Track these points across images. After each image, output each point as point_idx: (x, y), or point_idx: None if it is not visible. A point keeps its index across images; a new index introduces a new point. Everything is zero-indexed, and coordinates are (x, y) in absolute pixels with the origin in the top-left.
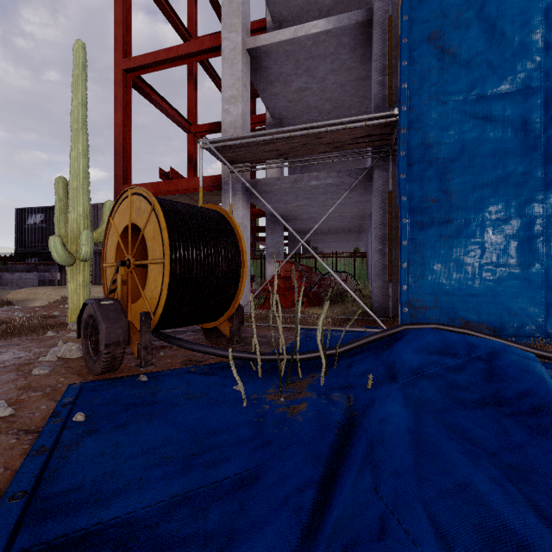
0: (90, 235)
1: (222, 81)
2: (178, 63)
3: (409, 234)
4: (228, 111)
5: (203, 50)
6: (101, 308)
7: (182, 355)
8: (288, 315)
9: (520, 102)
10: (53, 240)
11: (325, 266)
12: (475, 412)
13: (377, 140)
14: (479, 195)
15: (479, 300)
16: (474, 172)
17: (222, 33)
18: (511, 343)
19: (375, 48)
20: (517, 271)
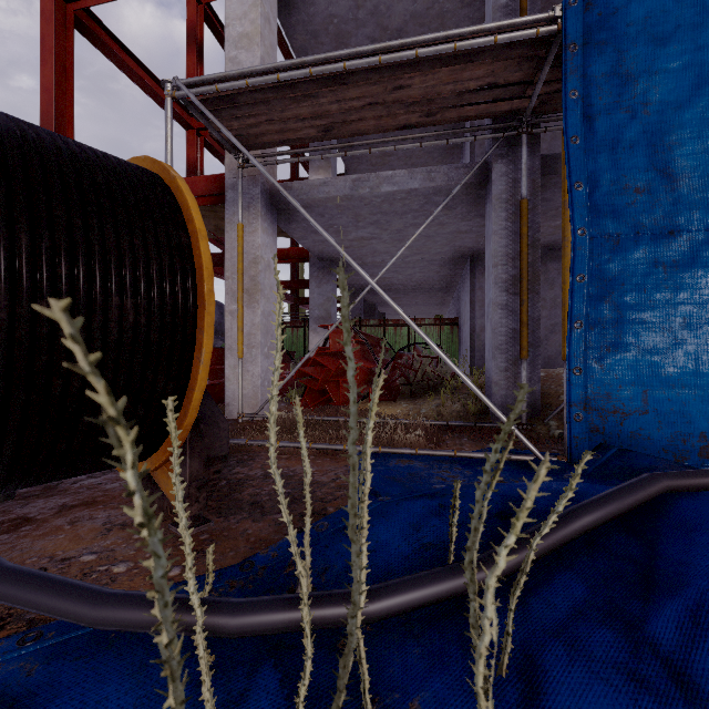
0: None
1: (227, 8)
2: None
3: (587, 260)
4: (237, 61)
5: None
6: None
7: (33, 566)
8: (341, 419)
9: None
10: None
11: (414, 328)
12: None
13: (504, 98)
14: None
15: None
16: None
17: None
18: None
19: None
20: None
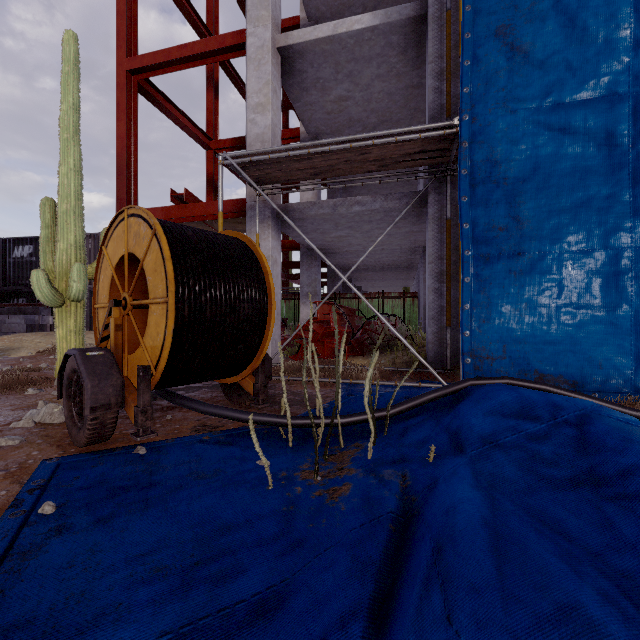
0: (82, 269)
1: (248, 85)
2: (194, 63)
3: (472, 269)
4: (255, 122)
5: (224, 48)
6: (86, 360)
7: (194, 419)
8: (326, 366)
9: (605, 111)
10: (35, 275)
11: (371, 308)
12: (568, 495)
13: (433, 157)
14: (556, 222)
15: (556, 349)
16: (550, 194)
17: (248, 27)
18: (599, 402)
19: (430, 48)
20: (602, 313)
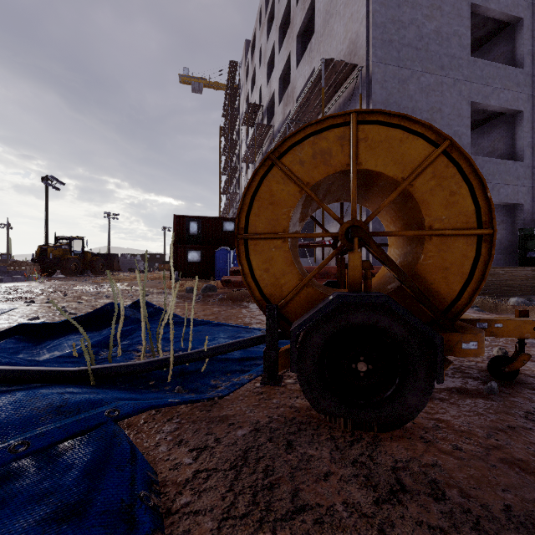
0: None
1: None
2: None
3: None
4: None
5: None
6: None
7: None
8: None
9: None
10: None
11: None
12: None
13: None
14: None
15: None
16: None
17: None
18: None
19: None
20: None
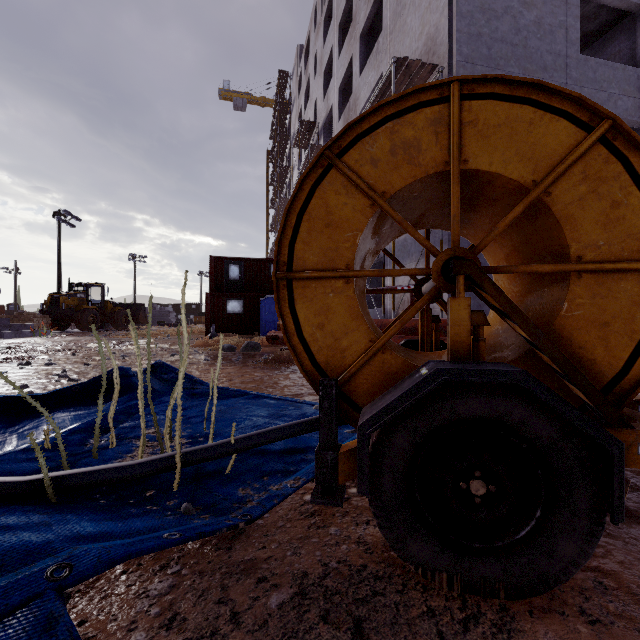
0: None
1: None
2: None
3: None
4: None
5: None
6: None
7: None
8: None
9: None
10: None
11: None
12: None
13: None
14: None
15: None
16: None
17: None
18: None
19: None
20: None
